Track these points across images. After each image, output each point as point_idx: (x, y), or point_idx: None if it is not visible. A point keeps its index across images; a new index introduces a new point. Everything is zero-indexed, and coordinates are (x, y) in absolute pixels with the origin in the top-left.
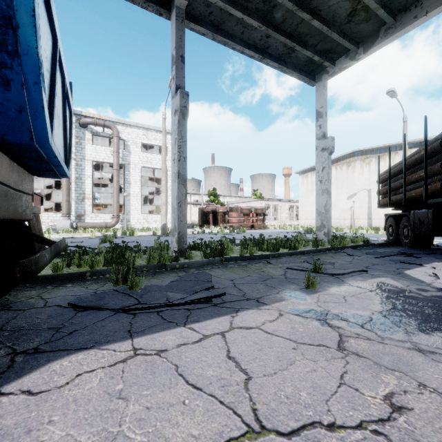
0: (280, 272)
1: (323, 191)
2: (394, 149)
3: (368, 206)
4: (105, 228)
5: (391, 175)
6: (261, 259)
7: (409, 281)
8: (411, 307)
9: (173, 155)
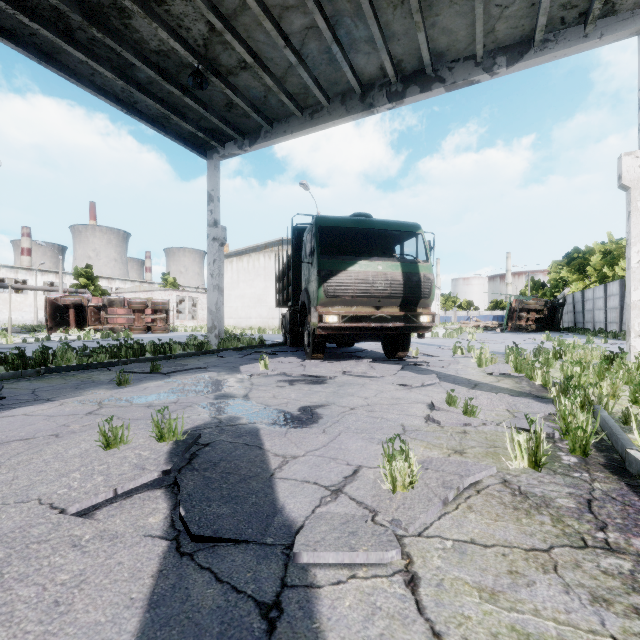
0: (111, 377)
1: (214, 287)
2: None
3: None
4: None
5: (281, 275)
6: (105, 367)
7: (229, 372)
8: (192, 387)
9: None
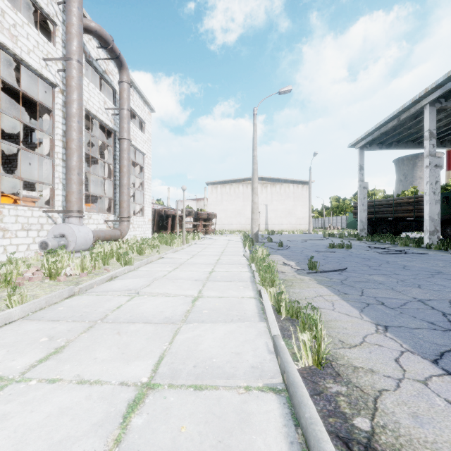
0: None
1: (364, 210)
2: (281, 181)
3: (266, 215)
4: (120, 239)
5: (375, 205)
6: None
7: None
8: None
9: (432, 189)
